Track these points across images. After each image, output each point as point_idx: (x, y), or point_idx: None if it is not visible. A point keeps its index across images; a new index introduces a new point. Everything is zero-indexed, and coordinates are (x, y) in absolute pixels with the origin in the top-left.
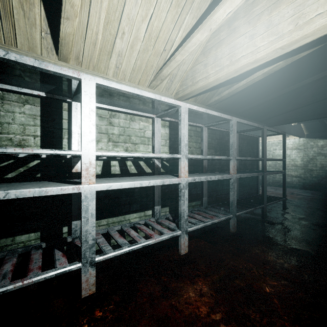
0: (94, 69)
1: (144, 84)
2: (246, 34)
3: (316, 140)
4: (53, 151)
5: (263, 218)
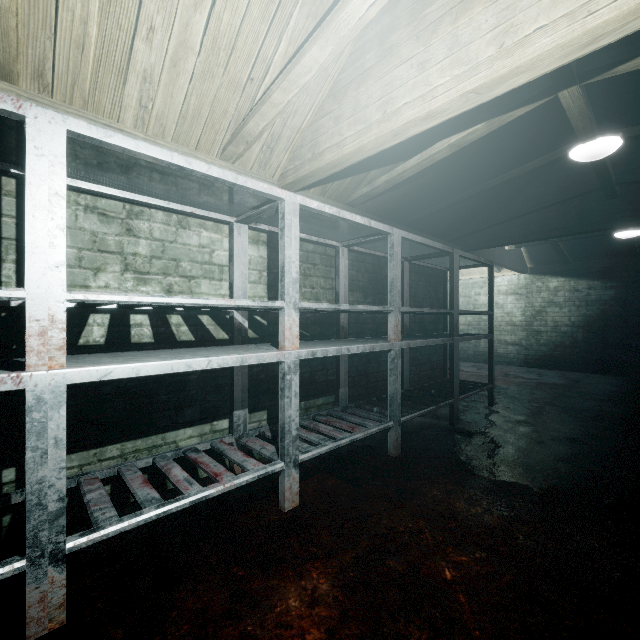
0: (87, 106)
1: (210, 150)
2: (412, 61)
3: (545, 279)
4: None
5: (453, 424)
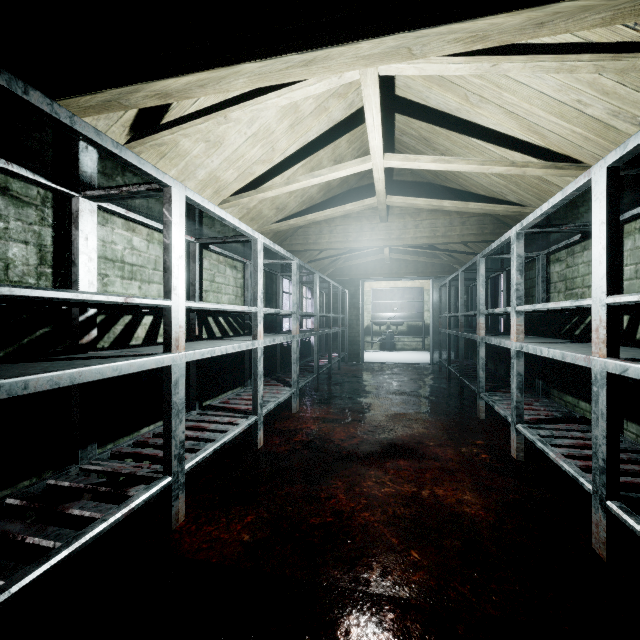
0: None
1: None
2: None
3: None
4: (503, 309)
5: None
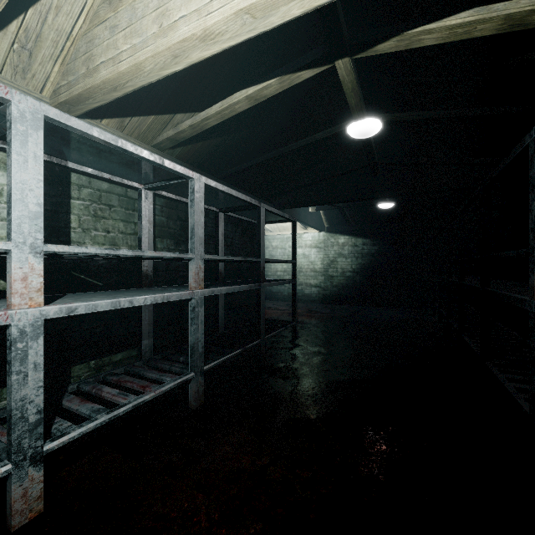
0: None
1: None
2: None
3: (336, 236)
4: None
5: (260, 362)
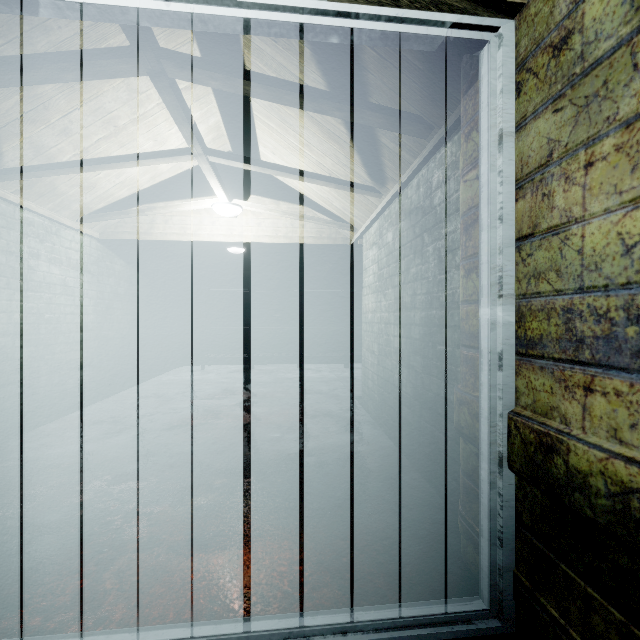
0: None
1: None
2: None
3: (113, 257)
4: None
5: None
